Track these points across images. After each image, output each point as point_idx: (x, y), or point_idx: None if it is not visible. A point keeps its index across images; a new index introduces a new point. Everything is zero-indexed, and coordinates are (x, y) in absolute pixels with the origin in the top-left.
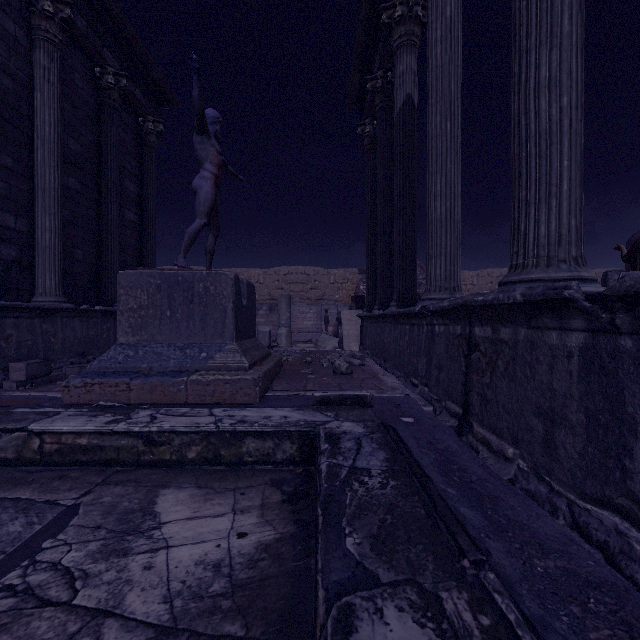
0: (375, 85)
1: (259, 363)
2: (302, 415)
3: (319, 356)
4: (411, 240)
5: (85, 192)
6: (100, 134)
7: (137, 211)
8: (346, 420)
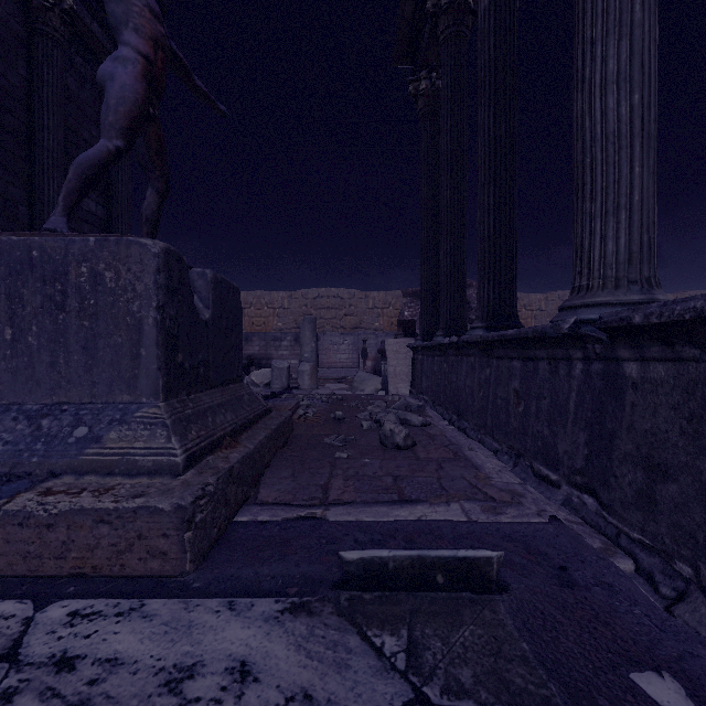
0: (438, 4)
1: (228, 441)
2: (301, 655)
3: (355, 405)
4: (509, 218)
5: (2, 159)
6: (31, 77)
7: (101, 200)
8: (454, 705)
